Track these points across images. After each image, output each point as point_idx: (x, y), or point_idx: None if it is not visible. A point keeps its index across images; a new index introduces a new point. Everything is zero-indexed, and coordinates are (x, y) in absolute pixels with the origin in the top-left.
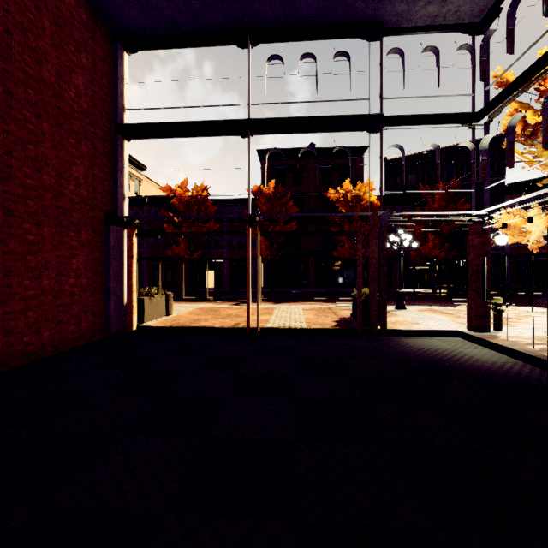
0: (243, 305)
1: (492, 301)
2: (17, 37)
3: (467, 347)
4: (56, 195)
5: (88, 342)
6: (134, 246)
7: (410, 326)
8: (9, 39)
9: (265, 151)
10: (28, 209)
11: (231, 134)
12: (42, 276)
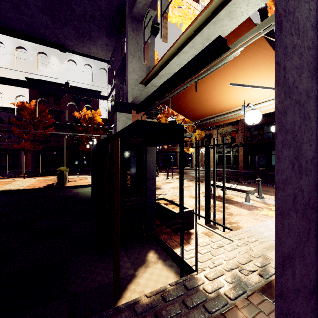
0: None
1: None
2: None
3: None
4: None
5: None
6: None
7: (83, 184)
8: None
9: (32, 79)
10: None
11: None
12: None
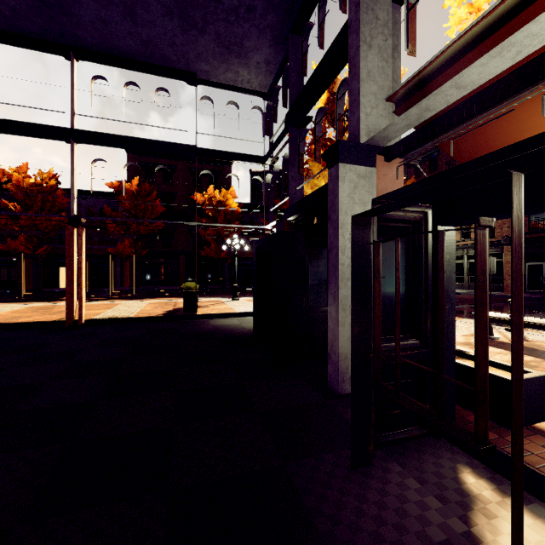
0: (88, 302)
1: None
2: None
3: (250, 322)
4: None
5: None
6: None
7: (223, 311)
8: None
9: None
10: None
11: (53, 139)
12: None
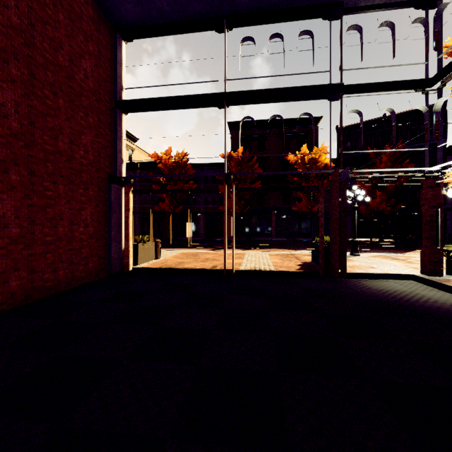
0: (218, 251)
1: (445, 248)
2: (39, 29)
3: (423, 289)
4: (69, 159)
5: (94, 279)
6: (130, 201)
7: (367, 270)
8: (33, 31)
9: (235, 123)
10: (47, 170)
11: (210, 106)
12: (58, 225)
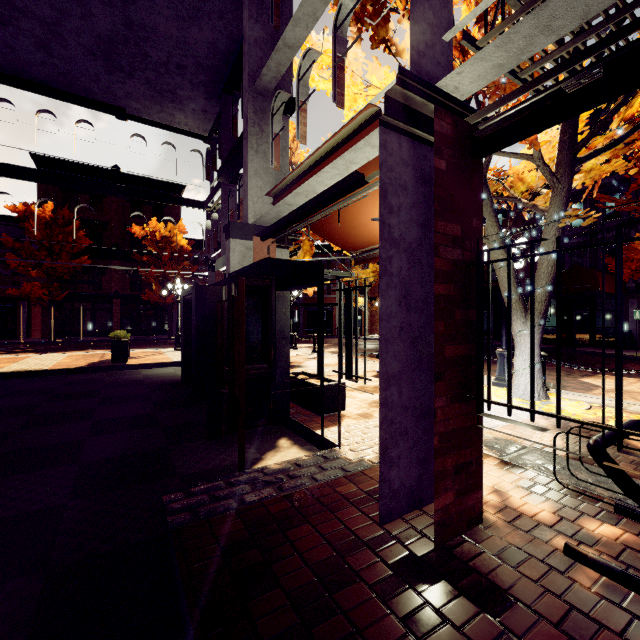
0: None
1: None
2: None
3: None
4: None
5: None
6: None
7: (159, 361)
8: None
9: (45, 158)
10: None
11: None
12: None
